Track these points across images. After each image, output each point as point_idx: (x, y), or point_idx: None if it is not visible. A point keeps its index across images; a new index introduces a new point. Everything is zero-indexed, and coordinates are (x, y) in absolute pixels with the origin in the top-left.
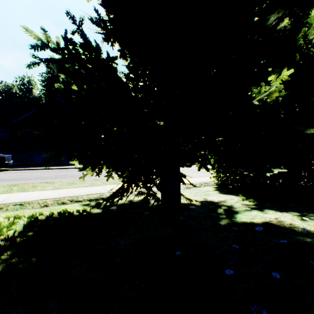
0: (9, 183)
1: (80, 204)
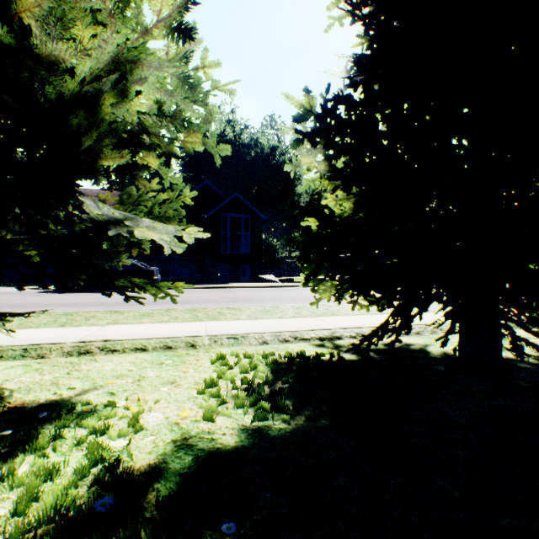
0: (177, 306)
1: (309, 344)
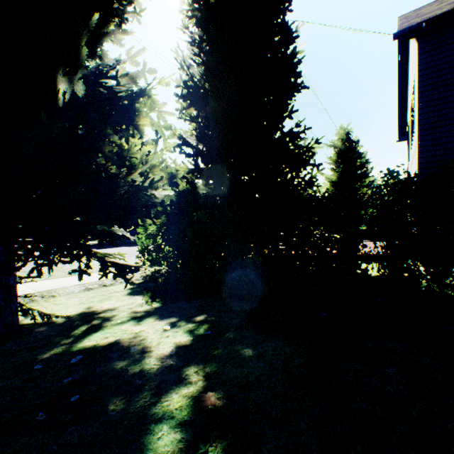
0: None
1: None
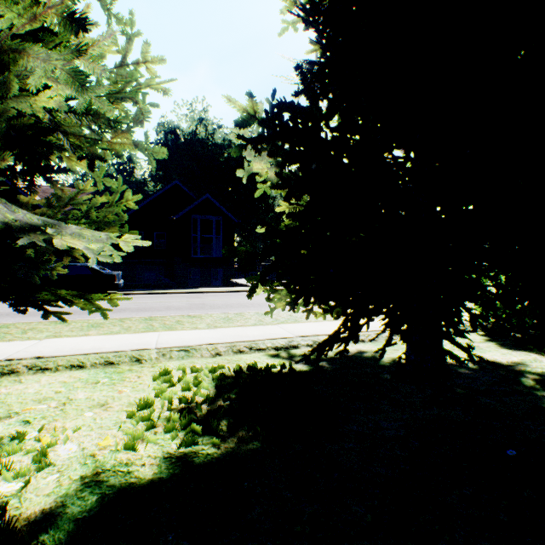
0: (135, 315)
1: (264, 354)
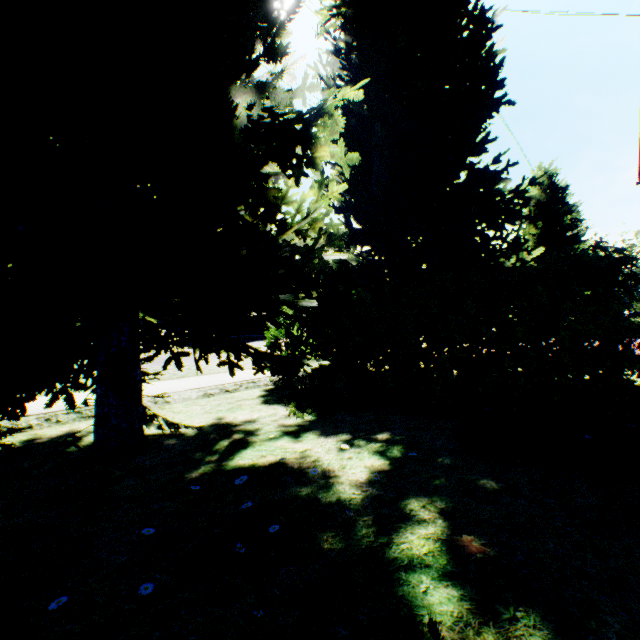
0: None
1: None
